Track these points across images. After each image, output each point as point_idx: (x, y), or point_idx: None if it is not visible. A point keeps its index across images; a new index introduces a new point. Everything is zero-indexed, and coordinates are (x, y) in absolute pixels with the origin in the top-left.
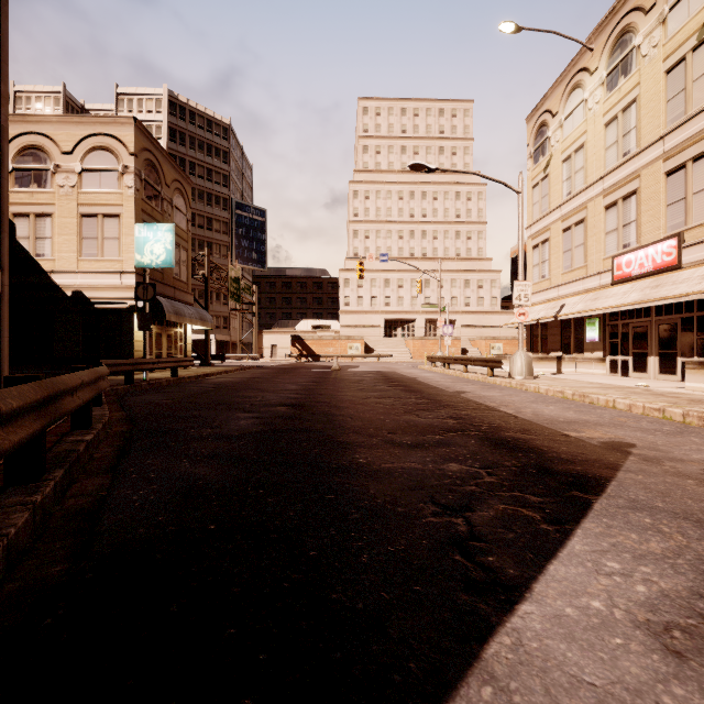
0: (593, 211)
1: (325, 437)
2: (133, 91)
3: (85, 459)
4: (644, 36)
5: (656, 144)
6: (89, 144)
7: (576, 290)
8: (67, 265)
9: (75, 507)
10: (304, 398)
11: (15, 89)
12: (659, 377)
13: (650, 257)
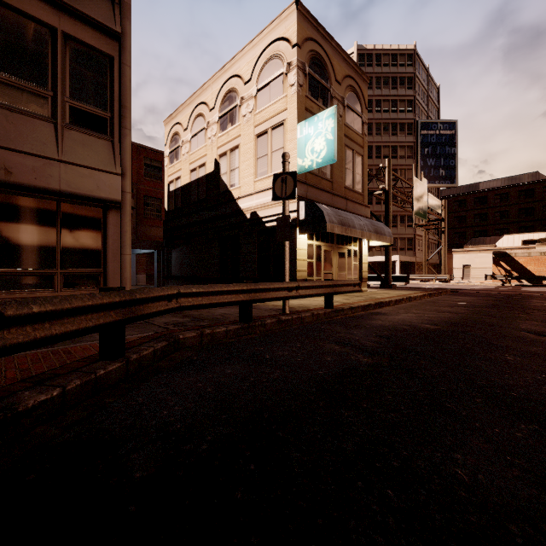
0: None
1: None
2: None
3: None
4: None
5: None
6: (261, 62)
7: None
8: (247, 189)
9: None
10: None
11: None
12: None
13: None
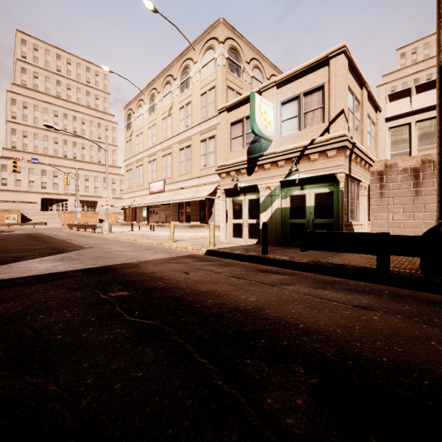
0: (145, 162)
1: None
2: None
3: None
4: (157, 101)
5: (160, 144)
6: None
7: (140, 195)
8: None
9: None
10: None
11: None
12: None
13: (158, 186)
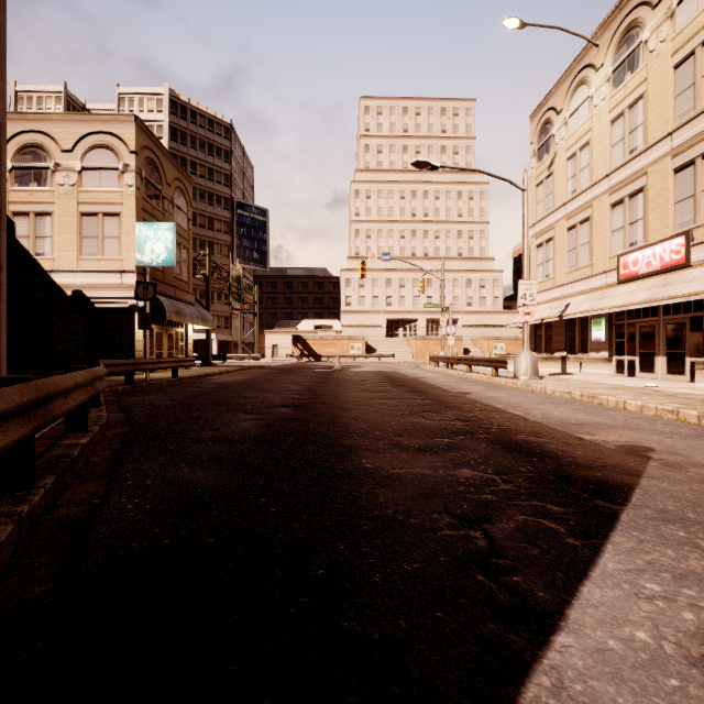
0: (599, 209)
1: (329, 440)
2: (134, 91)
3: (79, 463)
4: (651, 31)
5: (663, 141)
6: (89, 142)
7: (582, 290)
8: (67, 264)
9: (66, 517)
10: (306, 399)
11: (17, 89)
12: (667, 378)
13: (658, 256)
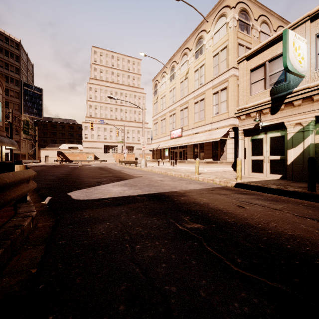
0: (167, 116)
1: (77, 178)
2: None
3: None
4: (176, 70)
5: (178, 102)
6: None
7: (163, 140)
8: None
9: None
10: (68, 173)
11: None
12: None
13: (177, 133)
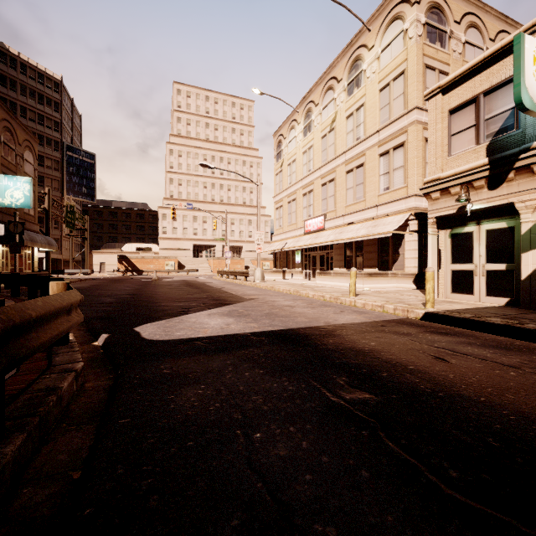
0: (299, 195)
1: (149, 301)
2: None
3: None
4: (315, 117)
5: (318, 170)
6: None
7: (292, 236)
8: None
9: None
10: (136, 292)
11: None
12: None
13: (316, 223)
